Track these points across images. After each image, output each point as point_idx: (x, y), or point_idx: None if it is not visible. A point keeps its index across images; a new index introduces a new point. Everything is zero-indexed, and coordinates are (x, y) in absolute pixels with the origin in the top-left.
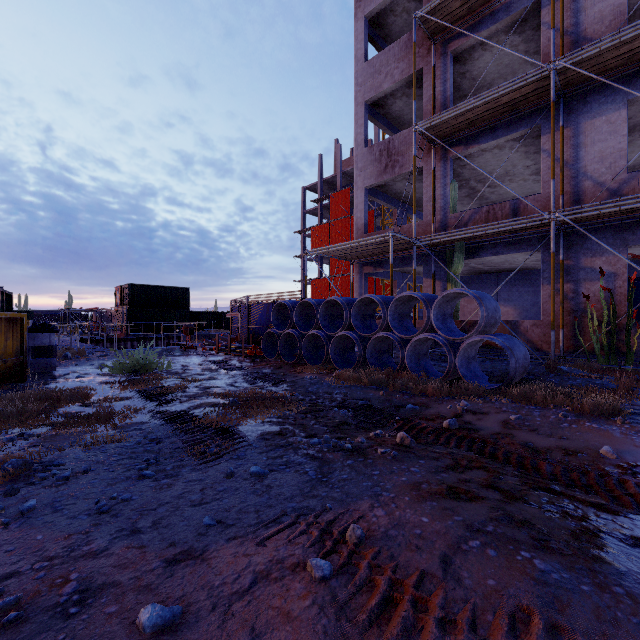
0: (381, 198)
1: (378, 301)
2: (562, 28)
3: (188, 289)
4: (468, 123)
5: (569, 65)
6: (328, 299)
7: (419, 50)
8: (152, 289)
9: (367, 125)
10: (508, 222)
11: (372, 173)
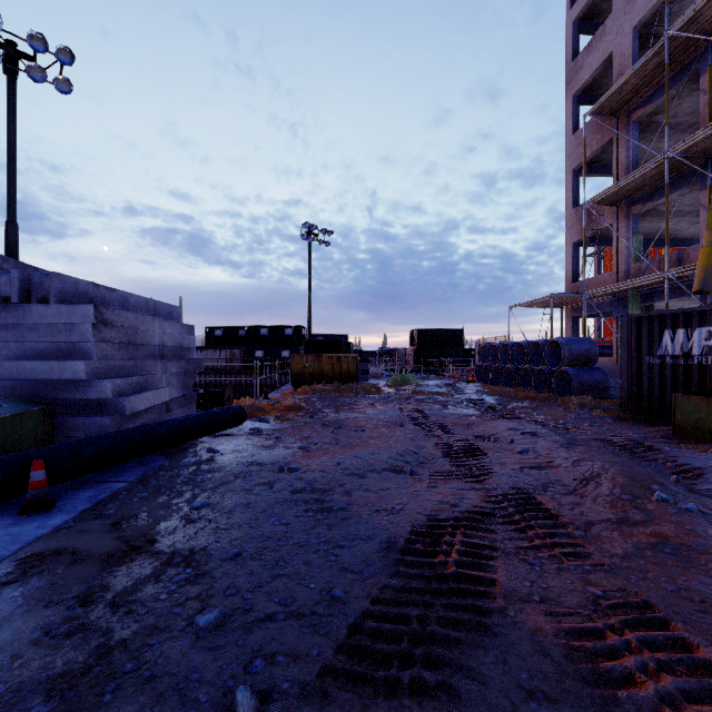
0: (602, 243)
1: (524, 345)
2: (708, 98)
3: (462, 330)
4: (634, 190)
5: (674, 156)
6: (503, 343)
7: (609, 122)
8: (433, 332)
9: (576, 188)
10: (674, 270)
11: (577, 231)
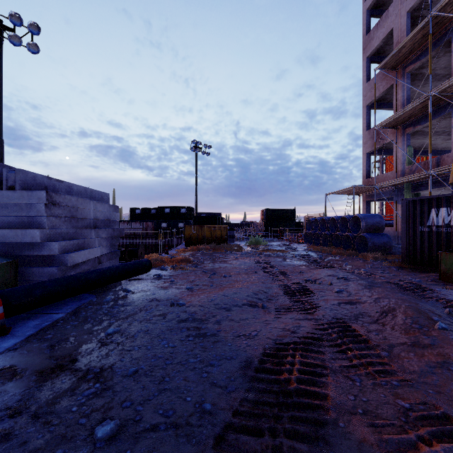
0: (386, 153)
1: (336, 219)
2: None
3: (294, 209)
4: (408, 117)
5: (435, 94)
6: (322, 218)
7: (391, 74)
8: (276, 211)
9: (369, 117)
10: (434, 170)
11: (369, 145)
